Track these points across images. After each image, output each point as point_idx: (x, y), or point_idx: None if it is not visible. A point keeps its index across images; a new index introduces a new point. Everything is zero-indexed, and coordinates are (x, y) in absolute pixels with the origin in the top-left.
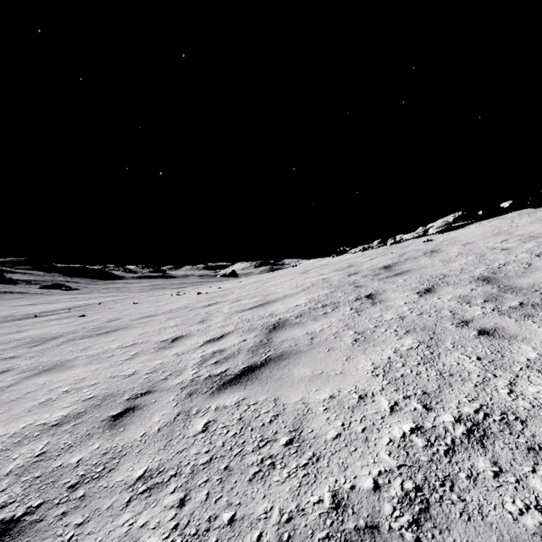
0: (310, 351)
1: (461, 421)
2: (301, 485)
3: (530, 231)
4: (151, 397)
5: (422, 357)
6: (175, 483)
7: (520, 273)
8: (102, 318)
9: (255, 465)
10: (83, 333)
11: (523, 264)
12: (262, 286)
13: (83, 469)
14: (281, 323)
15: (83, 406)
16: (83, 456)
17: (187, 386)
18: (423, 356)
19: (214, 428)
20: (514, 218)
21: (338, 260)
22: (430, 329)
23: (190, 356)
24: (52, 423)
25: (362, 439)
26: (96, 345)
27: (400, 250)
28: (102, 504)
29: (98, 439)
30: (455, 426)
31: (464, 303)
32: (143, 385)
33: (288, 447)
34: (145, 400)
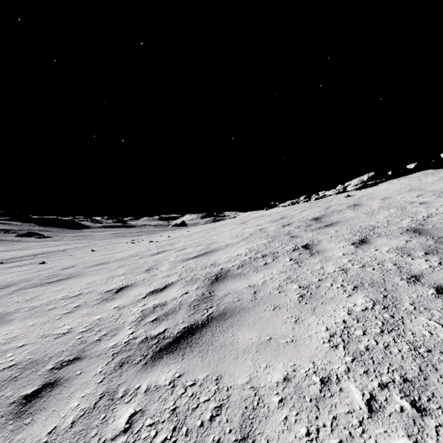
0: (254, 309)
1: None
2: None
3: (441, 187)
4: (77, 367)
5: (383, 322)
6: None
7: None
8: (59, 265)
9: None
10: (36, 281)
11: None
12: (206, 235)
13: None
14: (223, 273)
15: None
16: None
17: (120, 352)
18: (383, 321)
19: (140, 427)
20: (420, 177)
21: (271, 212)
22: (380, 285)
23: (130, 310)
24: None
25: None
26: (44, 294)
27: (324, 204)
28: None
29: None
30: None
31: (405, 255)
32: (73, 349)
33: None
34: (69, 371)
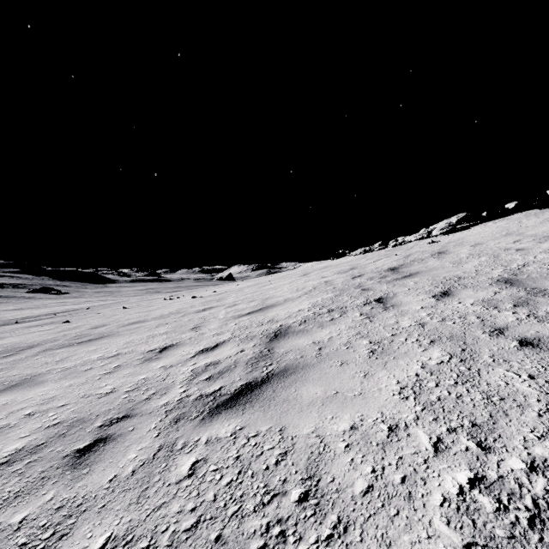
0: (319, 365)
1: (536, 469)
2: None
3: (543, 231)
4: (128, 424)
5: (458, 374)
6: None
7: (545, 275)
8: (86, 324)
9: (258, 535)
10: (63, 341)
11: (546, 265)
12: (261, 290)
13: (25, 534)
14: (283, 330)
15: (44, 436)
16: (29, 513)
17: (173, 409)
18: (459, 373)
19: (204, 472)
20: (521, 218)
21: (339, 262)
22: (459, 339)
23: (179, 369)
24: (1, 459)
25: (403, 496)
26: (75, 355)
27: (404, 251)
28: None
29: (54, 484)
30: (530, 477)
31: (491, 308)
32: (121, 407)
33: (302, 506)
34: (121, 427)
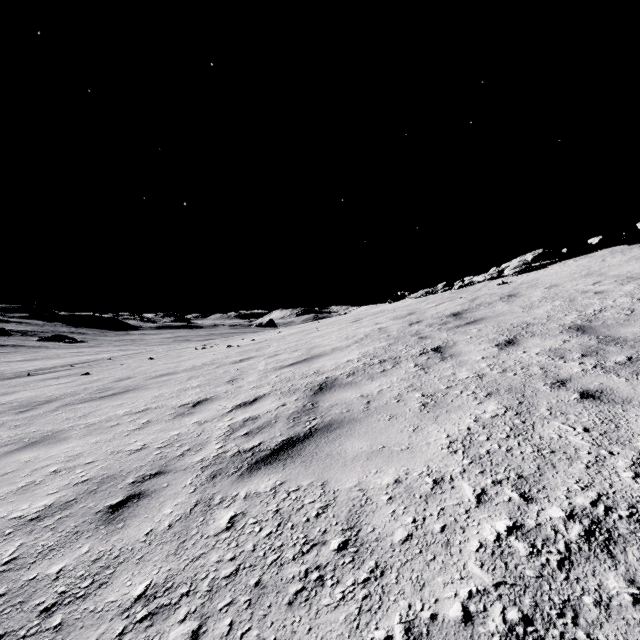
0: (366, 419)
1: (574, 517)
2: (360, 612)
3: (627, 271)
4: (162, 480)
5: (511, 428)
6: (187, 606)
7: (622, 321)
8: (109, 376)
9: (297, 580)
10: (84, 395)
11: (624, 310)
12: (306, 338)
13: (64, 583)
14: (329, 382)
15: (73, 493)
16: (66, 564)
17: (209, 465)
18: (512, 427)
19: (243, 525)
20: (605, 256)
21: (396, 306)
22: (518, 391)
23: (214, 425)
24: (30, 515)
25: (441, 543)
26: (99, 410)
27: (470, 294)
28: (84, 637)
29: (89, 538)
30: (567, 524)
31: (557, 358)
32: (153, 464)
33: (341, 553)
34: (154, 483)
